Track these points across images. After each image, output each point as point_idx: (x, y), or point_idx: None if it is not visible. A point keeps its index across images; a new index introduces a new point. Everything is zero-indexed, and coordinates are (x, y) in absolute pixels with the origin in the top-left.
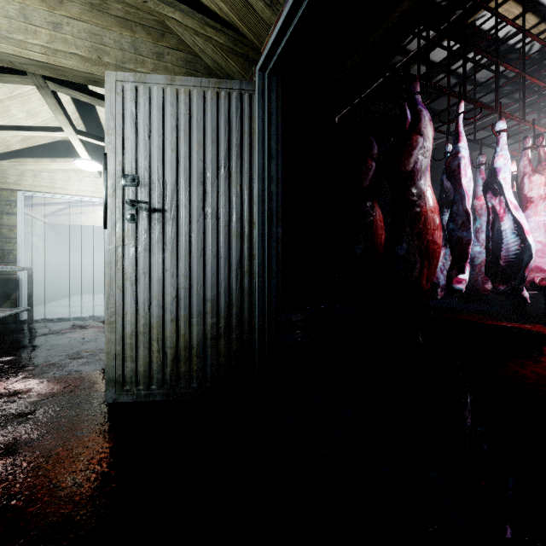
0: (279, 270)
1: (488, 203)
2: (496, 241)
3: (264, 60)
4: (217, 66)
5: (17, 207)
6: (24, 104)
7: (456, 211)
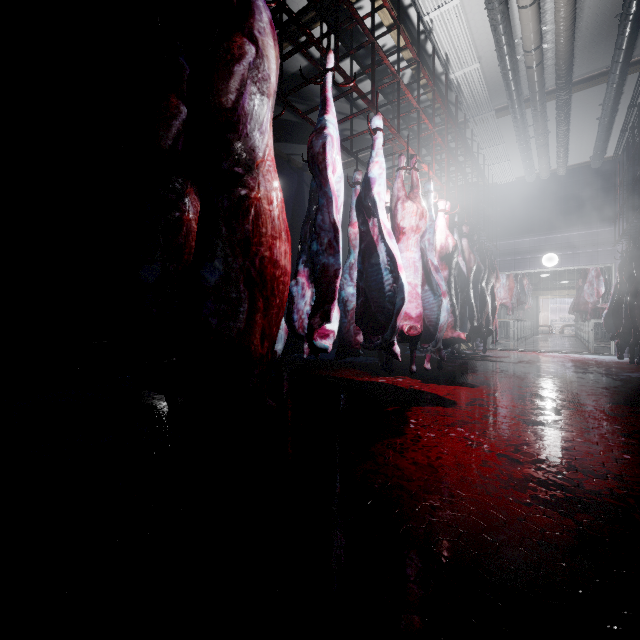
0: None
1: (364, 226)
2: (373, 277)
3: None
4: None
5: None
6: None
7: (324, 222)
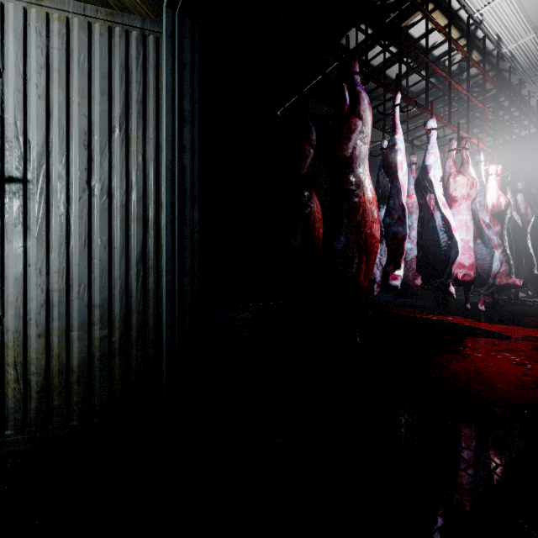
0: (195, 266)
1: (421, 200)
2: (427, 237)
3: None
4: (120, 4)
5: None
6: None
7: (394, 205)
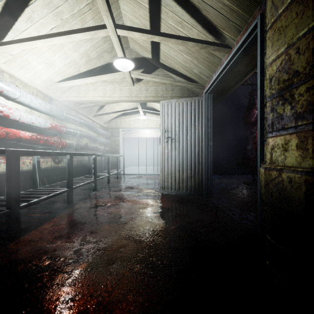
0: (211, 156)
1: None
2: None
3: (205, 91)
4: (191, 88)
5: (120, 134)
6: None
7: None
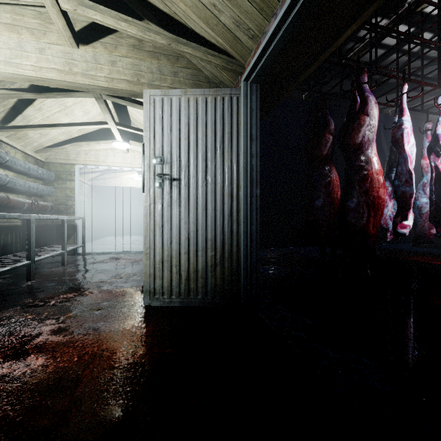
0: (258, 219)
1: (431, 163)
2: (438, 194)
3: (247, 74)
4: (214, 76)
5: (75, 176)
6: (82, 107)
7: (400, 171)
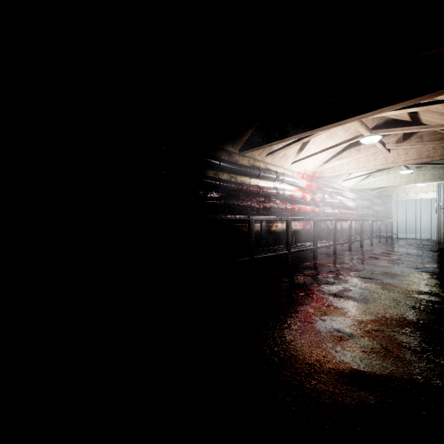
0: None
1: None
2: None
3: None
4: None
5: (392, 200)
6: None
7: None
